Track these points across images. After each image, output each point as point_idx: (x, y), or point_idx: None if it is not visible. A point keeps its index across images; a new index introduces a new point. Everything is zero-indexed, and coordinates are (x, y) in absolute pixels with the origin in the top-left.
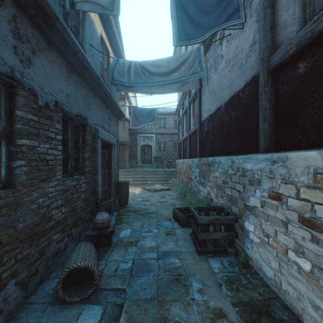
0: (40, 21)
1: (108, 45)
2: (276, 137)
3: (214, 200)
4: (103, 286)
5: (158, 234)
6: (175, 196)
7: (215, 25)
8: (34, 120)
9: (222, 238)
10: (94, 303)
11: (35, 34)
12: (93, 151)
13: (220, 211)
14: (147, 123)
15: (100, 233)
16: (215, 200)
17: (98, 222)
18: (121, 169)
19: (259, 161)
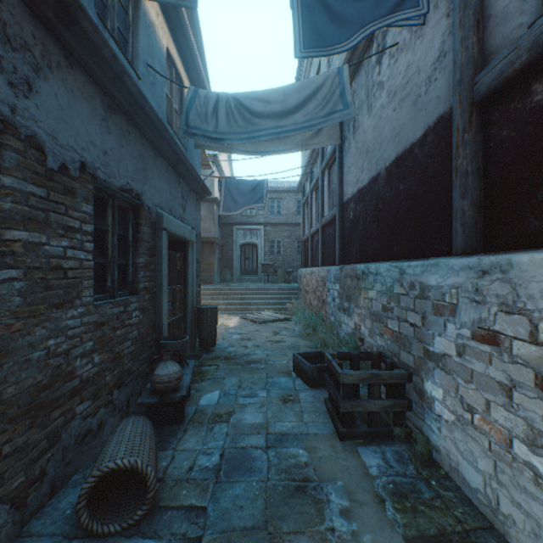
0: (48, 13)
1: (181, 69)
2: (487, 225)
3: (367, 340)
4: (165, 501)
5: (267, 400)
6: (298, 331)
7: (373, 20)
8: (37, 196)
9: (384, 410)
10: (146, 536)
11: (39, 37)
12: (154, 253)
13: (379, 361)
14: (249, 206)
15: (164, 400)
16: (369, 339)
17: (160, 380)
18: (205, 285)
19: (453, 270)
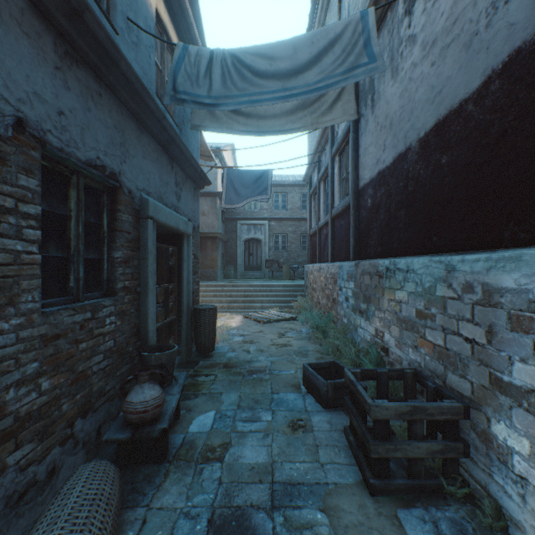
0: None
1: (174, 39)
2: None
3: (393, 351)
4: None
5: (272, 427)
6: (306, 333)
7: None
8: None
9: (431, 456)
10: None
11: None
12: (137, 246)
13: (414, 381)
14: (252, 198)
15: (137, 436)
16: (397, 351)
17: (133, 409)
18: (208, 282)
19: None
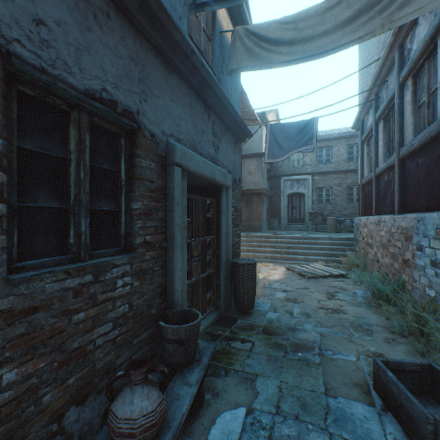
0: None
1: None
2: None
3: None
4: None
5: None
6: (362, 297)
7: None
8: None
9: None
10: None
11: None
12: (163, 197)
13: None
14: (295, 150)
15: None
16: None
17: (115, 427)
18: (254, 233)
19: None
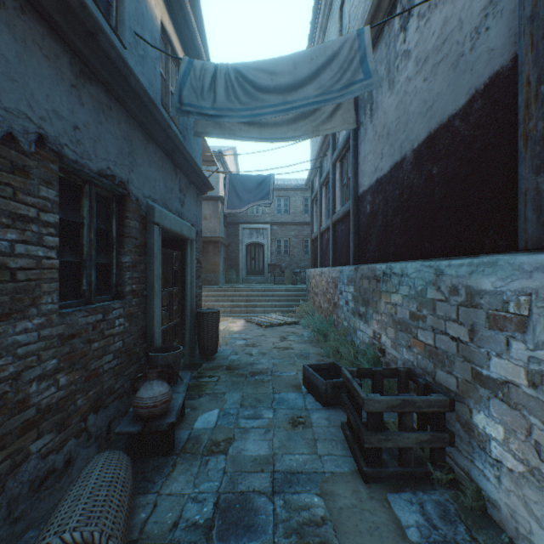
0: None
1: (178, 48)
2: None
3: (389, 352)
4: None
5: (273, 424)
6: (307, 337)
7: None
8: None
9: (419, 446)
10: None
11: None
12: (144, 252)
13: (407, 379)
14: (254, 203)
15: (147, 429)
16: (393, 351)
17: (143, 404)
18: (210, 286)
19: (522, 271)
